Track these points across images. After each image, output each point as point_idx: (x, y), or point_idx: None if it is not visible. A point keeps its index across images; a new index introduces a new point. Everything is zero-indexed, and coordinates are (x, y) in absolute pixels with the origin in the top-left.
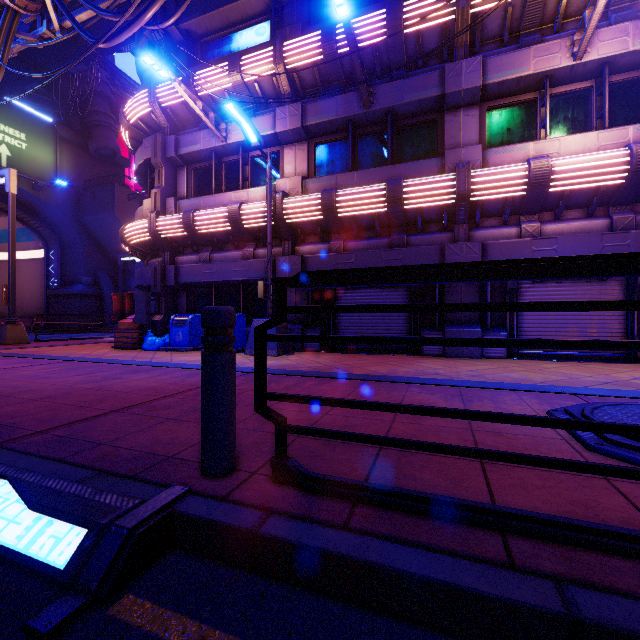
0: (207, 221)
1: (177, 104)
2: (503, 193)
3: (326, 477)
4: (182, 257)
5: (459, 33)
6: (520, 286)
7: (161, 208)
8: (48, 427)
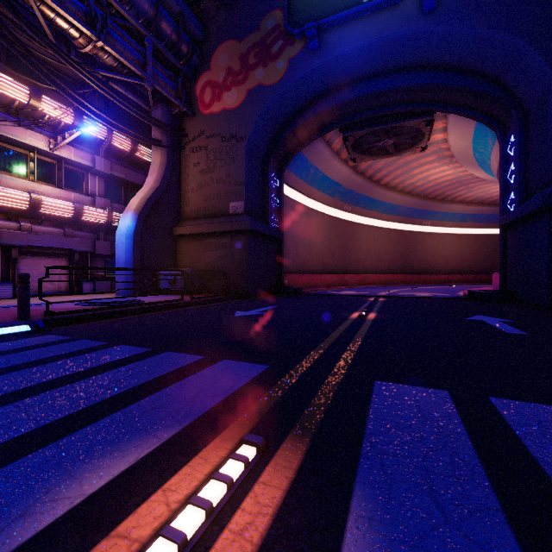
0: None
1: None
2: (14, 205)
3: (61, 312)
4: None
5: (5, 121)
6: (18, 257)
7: None
8: None
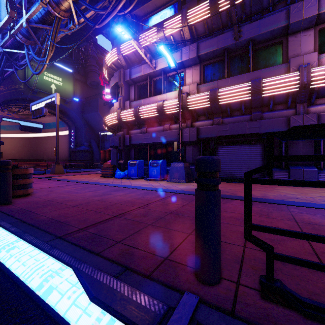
0: (146, 111)
1: (130, 53)
2: None
3: (324, 306)
4: (132, 131)
5: None
6: None
7: (122, 106)
8: (85, 226)
